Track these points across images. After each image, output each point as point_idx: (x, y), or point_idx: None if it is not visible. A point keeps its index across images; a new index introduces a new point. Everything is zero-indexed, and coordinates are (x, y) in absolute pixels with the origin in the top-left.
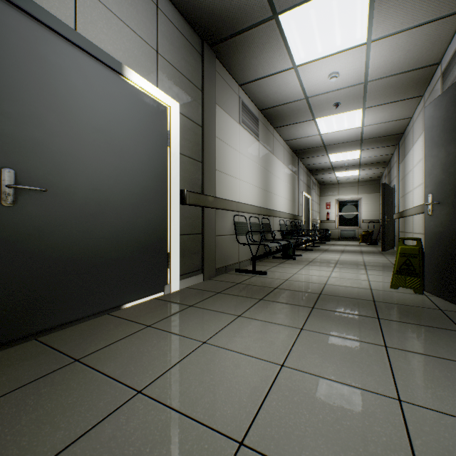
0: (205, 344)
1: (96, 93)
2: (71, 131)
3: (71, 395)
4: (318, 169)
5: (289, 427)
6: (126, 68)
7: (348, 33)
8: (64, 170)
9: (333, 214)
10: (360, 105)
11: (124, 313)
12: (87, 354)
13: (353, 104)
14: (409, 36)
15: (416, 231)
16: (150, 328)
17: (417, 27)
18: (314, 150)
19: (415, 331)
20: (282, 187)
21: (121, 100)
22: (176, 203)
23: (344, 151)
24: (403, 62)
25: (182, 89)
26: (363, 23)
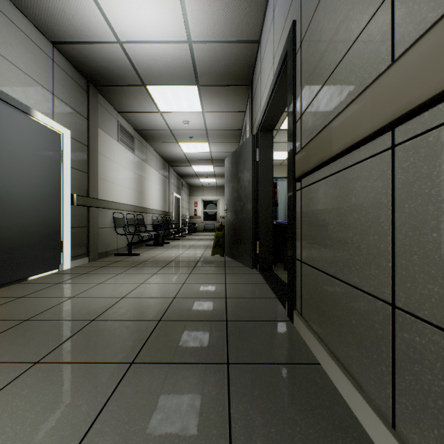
0: (101, 283)
1: (11, 129)
2: None
3: (34, 303)
4: (186, 175)
5: (142, 293)
6: (32, 109)
7: (191, 105)
8: None
9: (200, 210)
10: (206, 140)
11: (33, 281)
12: (26, 295)
13: (202, 139)
14: (223, 115)
15: None
16: (61, 283)
17: (226, 112)
18: (181, 162)
19: (206, 268)
20: (155, 189)
21: (28, 132)
22: (68, 204)
23: (202, 165)
24: (224, 125)
25: (72, 119)
26: (198, 103)
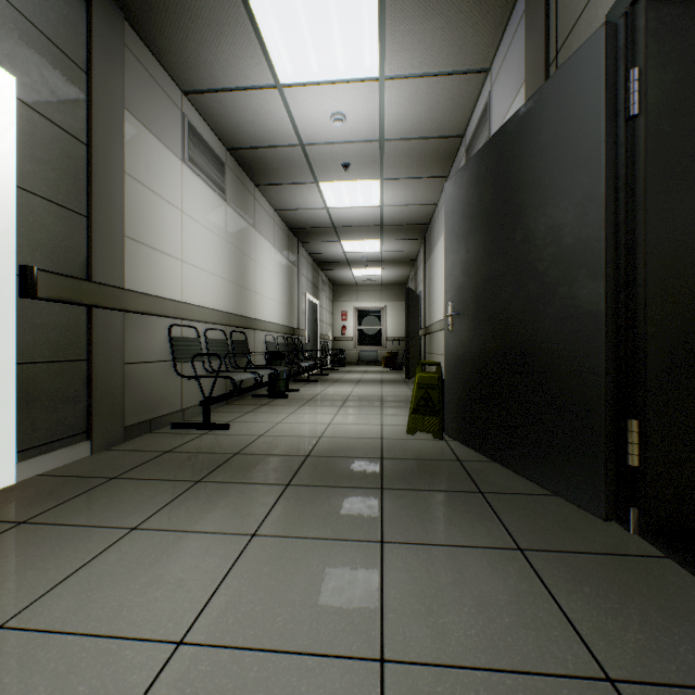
0: None
1: None
2: None
3: None
4: (328, 262)
5: None
6: None
7: (354, 54)
8: None
9: (351, 327)
10: (377, 174)
11: None
12: None
13: (369, 170)
14: (430, 87)
15: (442, 353)
16: None
17: (439, 76)
18: (321, 232)
19: (426, 503)
20: (271, 283)
21: None
22: (4, 294)
23: (361, 239)
24: (425, 123)
25: (25, 49)
26: (372, 44)
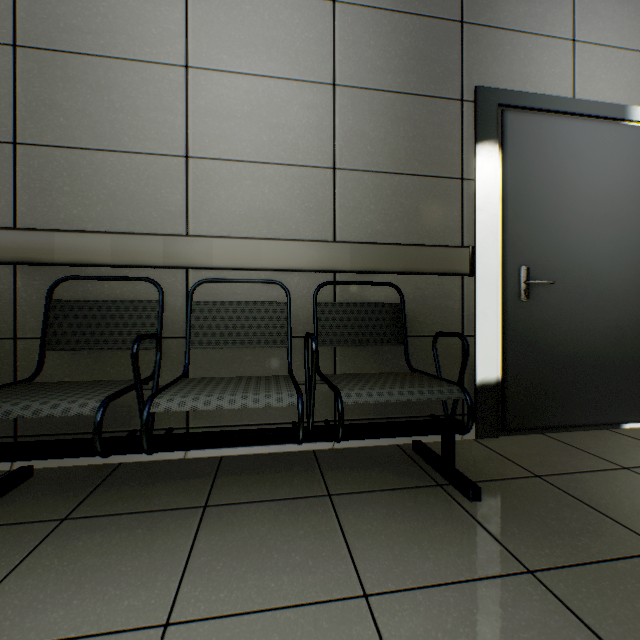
0: None
1: (593, 159)
2: (570, 214)
3: None
4: None
5: None
6: (628, 109)
7: None
8: (564, 259)
9: None
10: None
11: (633, 434)
12: (633, 466)
13: None
14: None
15: None
16: None
17: None
18: None
19: None
20: None
21: (621, 154)
22: None
23: None
24: None
25: None
26: None
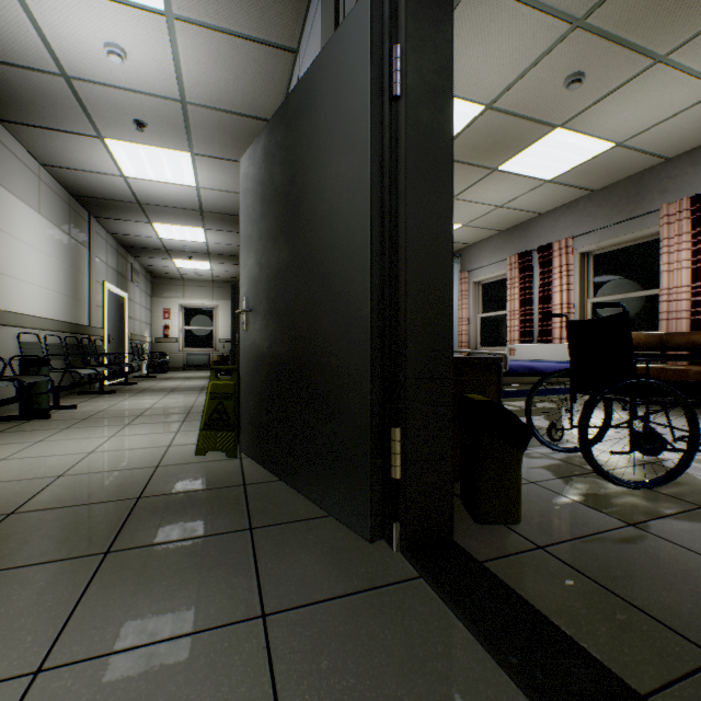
0: None
1: None
2: None
3: None
4: (141, 247)
5: None
6: None
7: None
8: None
9: (176, 327)
10: (185, 145)
11: None
12: None
13: (173, 137)
14: (234, 49)
15: None
16: None
17: (243, 39)
18: (122, 207)
19: (165, 565)
20: (34, 263)
21: None
22: None
23: (179, 223)
24: (235, 94)
25: None
26: None
